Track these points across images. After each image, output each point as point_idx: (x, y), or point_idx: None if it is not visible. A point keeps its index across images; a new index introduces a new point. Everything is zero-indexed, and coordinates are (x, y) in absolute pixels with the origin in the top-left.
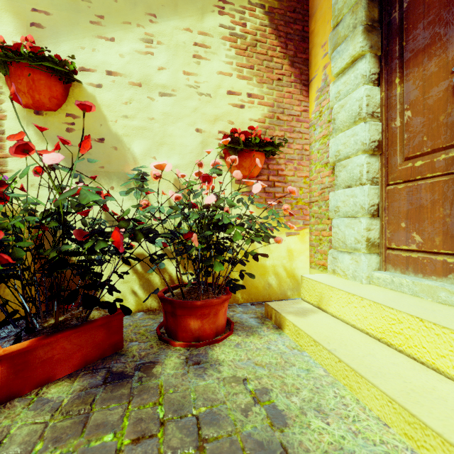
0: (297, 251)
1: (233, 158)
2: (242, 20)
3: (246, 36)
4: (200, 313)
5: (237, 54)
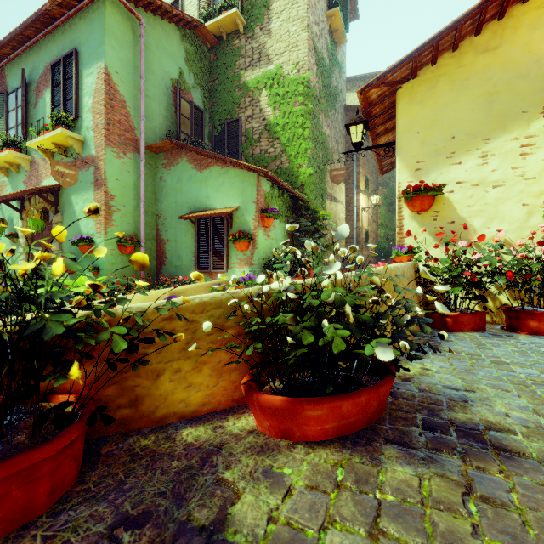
0: None
1: None
2: None
3: None
4: (537, 318)
5: None
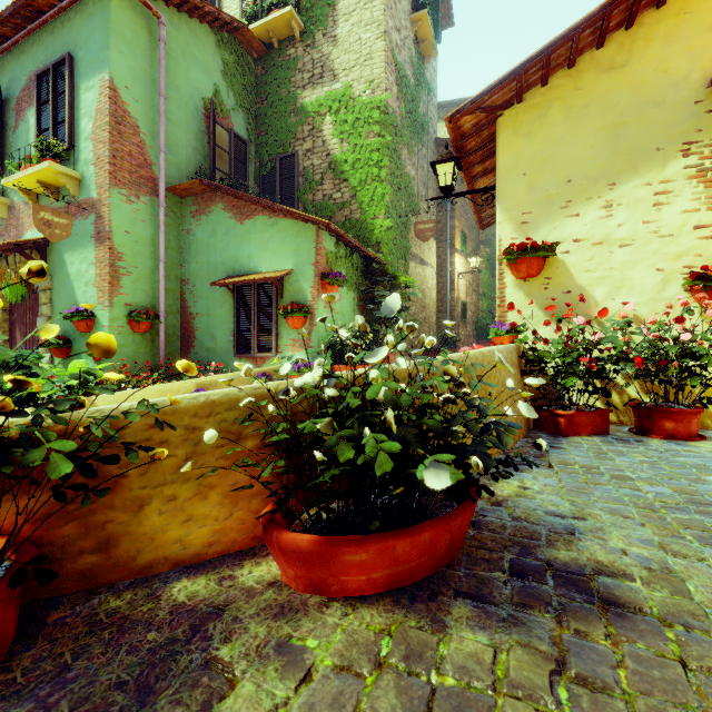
0: None
1: (706, 302)
2: None
3: None
4: (674, 418)
5: (706, 188)
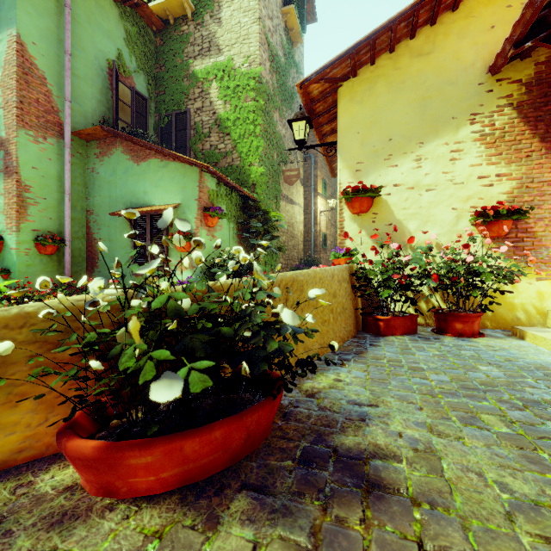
0: (548, 293)
1: (484, 233)
2: (491, 121)
3: (494, 132)
4: (462, 320)
5: (486, 148)
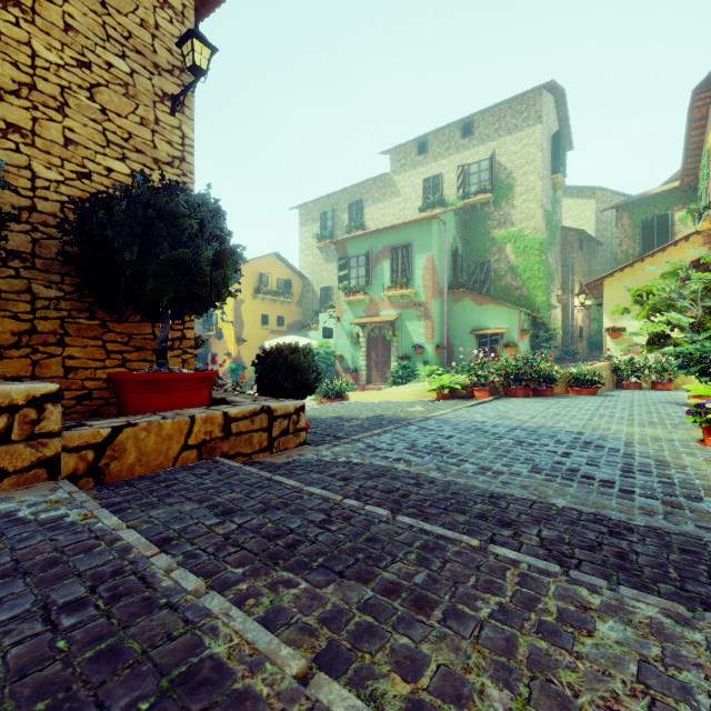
0: None
1: None
2: None
3: None
4: (661, 384)
5: None
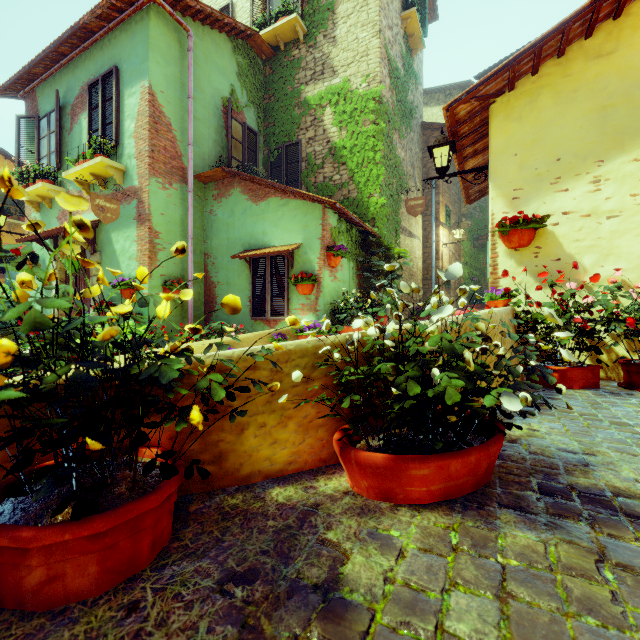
0: None
1: None
2: None
3: None
4: None
5: None
